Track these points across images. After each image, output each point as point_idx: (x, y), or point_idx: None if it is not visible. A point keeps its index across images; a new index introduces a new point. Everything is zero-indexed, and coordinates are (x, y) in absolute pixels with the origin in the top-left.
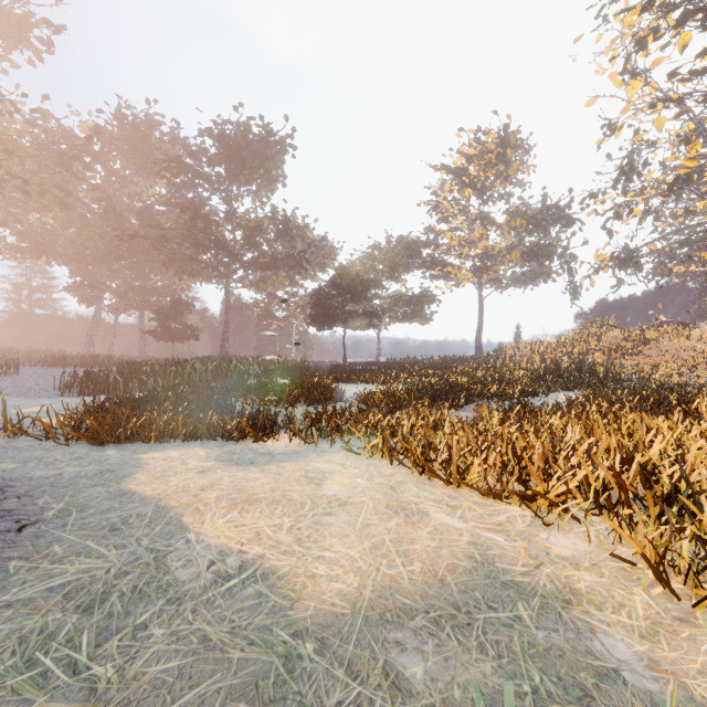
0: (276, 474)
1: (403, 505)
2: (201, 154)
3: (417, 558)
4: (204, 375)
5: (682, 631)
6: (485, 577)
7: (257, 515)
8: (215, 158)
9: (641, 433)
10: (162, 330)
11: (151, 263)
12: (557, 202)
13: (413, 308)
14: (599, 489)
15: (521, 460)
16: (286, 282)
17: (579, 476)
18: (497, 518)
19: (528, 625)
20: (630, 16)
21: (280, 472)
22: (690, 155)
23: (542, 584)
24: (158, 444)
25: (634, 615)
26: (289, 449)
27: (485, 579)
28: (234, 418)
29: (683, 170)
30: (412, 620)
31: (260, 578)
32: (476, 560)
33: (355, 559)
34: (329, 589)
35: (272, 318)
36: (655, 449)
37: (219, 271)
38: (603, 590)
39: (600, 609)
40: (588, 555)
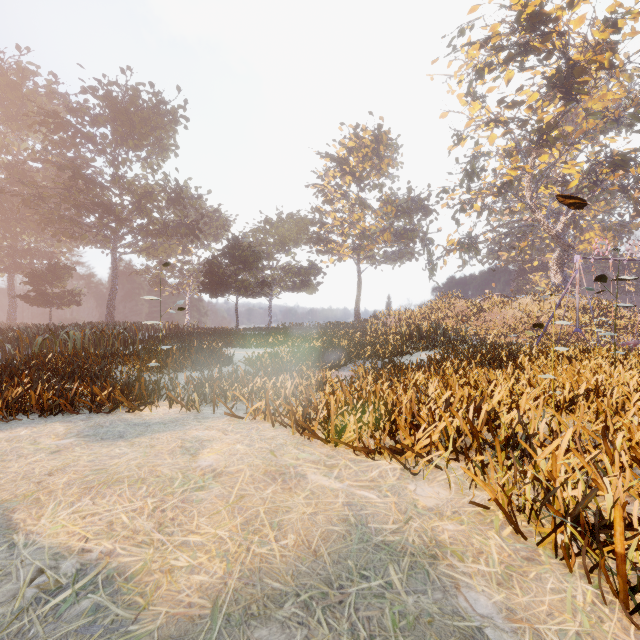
0: (148, 447)
1: (282, 469)
2: (83, 112)
3: (291, 529)
4: (80, 341)
5: (530, 571)
6: (358, 541)
7: (115, 499)
8: (100, 118)
9: (484, 385)
10: (37, 295)
11: (23, 222)
12: (419, 195)
13: (301, 279)
14: (456, 438)
15: (392, 414)
16: (179, 250)
17: (440, 428)
18: (371, 474)
19: (399, 591)
20: (472, 49)
21: (152, 444)
22: (512, 166)
23: (411, 541)
24: (5, 422)
25: (491, 561)
26: (168, 417)
27: (358, 543)
28: (106, 387)
29: (508, 177)
30: (281, 608)
31: (101, 584)
32: (350, 523)
33: (223, 540)
34: (188, 584)
35: (164, 285)
36: (497, 398)
37: (104, 235)
38: (464, 538)
39: (462, 559)
40: (449, 502)
